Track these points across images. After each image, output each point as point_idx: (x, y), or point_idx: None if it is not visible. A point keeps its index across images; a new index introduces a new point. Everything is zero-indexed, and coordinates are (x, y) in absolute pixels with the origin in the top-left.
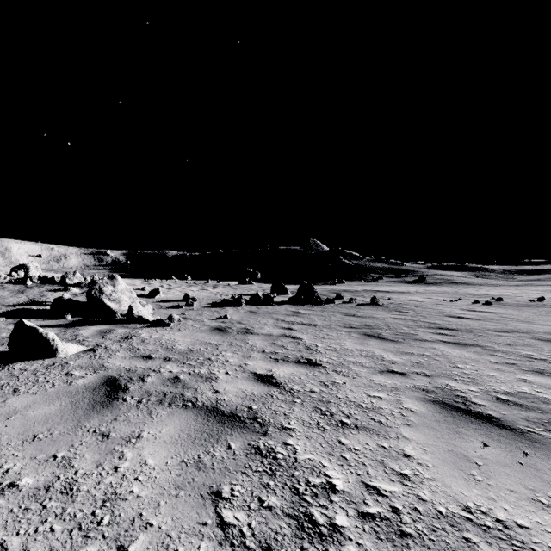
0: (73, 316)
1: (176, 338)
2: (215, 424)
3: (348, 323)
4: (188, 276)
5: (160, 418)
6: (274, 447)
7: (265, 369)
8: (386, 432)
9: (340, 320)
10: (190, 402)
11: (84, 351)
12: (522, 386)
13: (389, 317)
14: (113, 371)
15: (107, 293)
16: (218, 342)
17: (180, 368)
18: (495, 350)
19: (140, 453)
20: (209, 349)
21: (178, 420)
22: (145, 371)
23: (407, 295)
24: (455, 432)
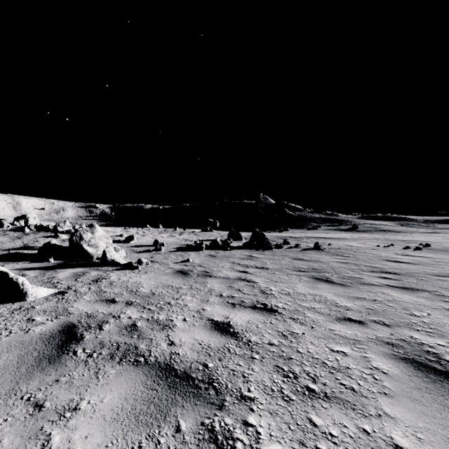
0: (56, 259)
1: (142, 281)
2: (165, 390)
3: (297, 266)
4: (160, 225)
5: (106, 380)
6: (232, 429)
7: (222, 316)
8: (362, 406)
9: (289, 264)
10: (143, 357)
11: (54, 294)
12: None
13: (333, 261)
14: (74, 316)
15: (86, 239)
16: (179, 285)
17: (139, 313)
18: (444, 296)
19: (70, 437)
20: (170, 292)
21: (125, 383)
22: (105, 317)
23: (344, 241)
24: (446, 407)
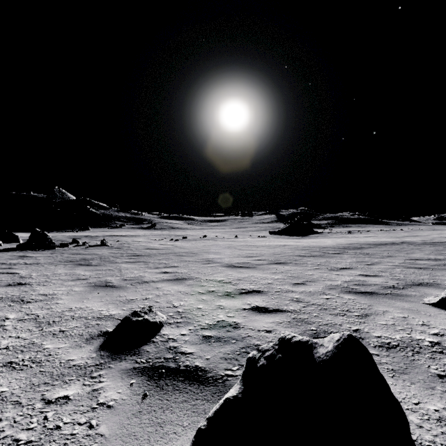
0: None
1: None
2: None
3: (70, 259)
4: None
5: None
6: None
7: None
8: (53, 299)
9: (65, 258)
10: None
11: None
12: (141, 274)
13: (107, 252)
14: None
15: None
16: None
17: None
18: (149, 262)
19: None
20: None
21: None
22: None
23: (135, 238)
24: (90, 293)
